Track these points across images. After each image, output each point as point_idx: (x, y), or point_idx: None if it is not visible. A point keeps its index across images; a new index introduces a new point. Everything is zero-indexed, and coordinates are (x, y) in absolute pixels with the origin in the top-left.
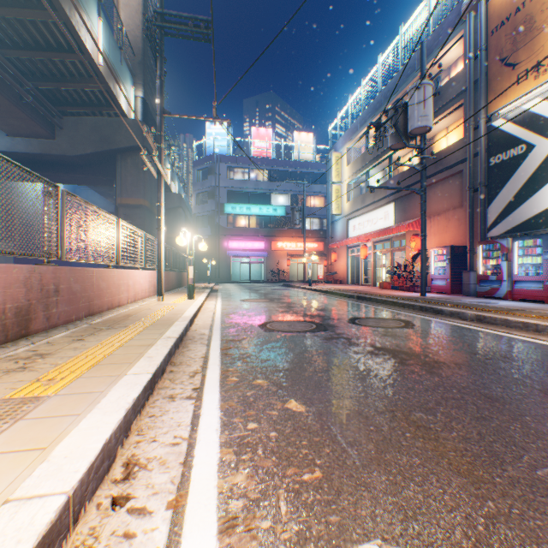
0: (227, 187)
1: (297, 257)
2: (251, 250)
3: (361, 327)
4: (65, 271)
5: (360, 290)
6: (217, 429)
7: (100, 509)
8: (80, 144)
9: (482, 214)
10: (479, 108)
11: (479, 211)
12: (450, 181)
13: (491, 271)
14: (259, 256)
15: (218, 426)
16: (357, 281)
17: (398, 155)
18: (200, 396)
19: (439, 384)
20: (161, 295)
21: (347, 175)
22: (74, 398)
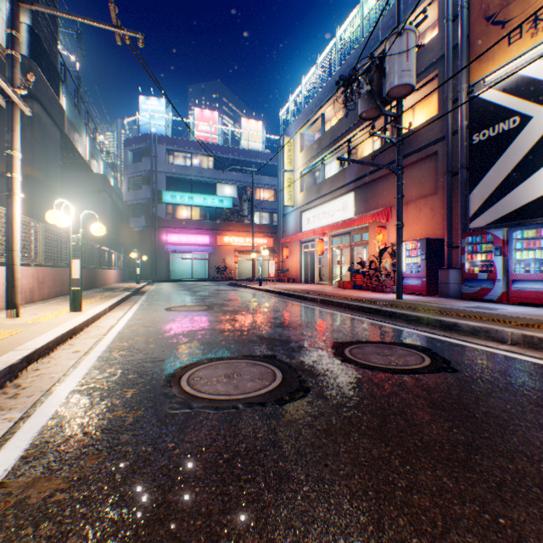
0: (165, 173)
1: (246, 253)
2: (194, 245)
3: (368, 373)
4: None
5: (320, 291)
6: None
7: None
8: None
9: (464, 201)
10: (461, 76)
11: (461, 198)
12: (421, 165)
13: (479, 269)
14: (203, 251)
15: None
16: (311, 279)
17: (358, 140)
18: None
19: None
20: (13, 308)
21: (300, 162)
22: None
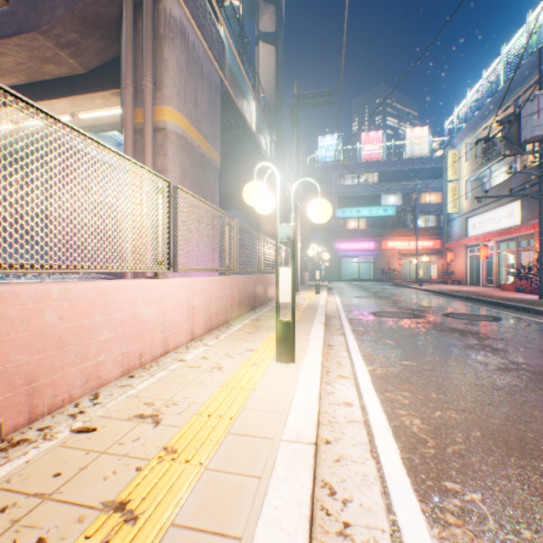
0: (337, 194)
1: (409, 256)
2: (360, 250)
3: (450, 318)
4: (262, 277)
5: (473, 291)
6: (355, 343)
7: (326, 349)
8: (235, 183)
9: None
10: None
11: None
12: None
13: None
14: (368, 256)
15: (355, 342)
16: (478, 281)
17: (526, 148)
18: (344, 335)
19: (475, 343)
20: (297, 291)
21: (464, 172)
22: (302, 327)
